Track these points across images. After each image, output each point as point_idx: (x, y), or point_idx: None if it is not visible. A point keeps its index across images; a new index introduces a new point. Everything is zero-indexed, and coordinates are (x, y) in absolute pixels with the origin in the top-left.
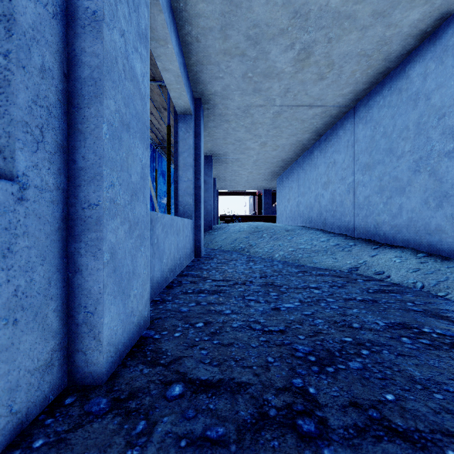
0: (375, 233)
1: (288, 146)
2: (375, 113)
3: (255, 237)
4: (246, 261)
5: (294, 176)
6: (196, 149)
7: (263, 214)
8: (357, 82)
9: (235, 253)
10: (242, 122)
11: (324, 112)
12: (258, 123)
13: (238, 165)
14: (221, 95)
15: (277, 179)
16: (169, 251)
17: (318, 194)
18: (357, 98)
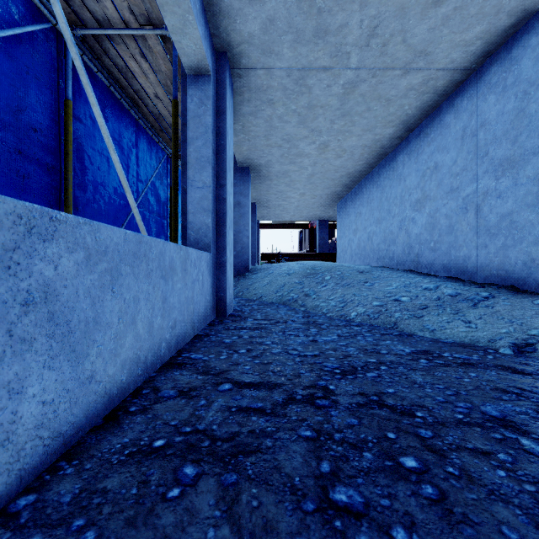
0: (527, 275)
1: (359, 150)
2: (527, 67)
3: (313, 283)
4: (303, 324)
5: (364, 198)
6: (219, 136)
7: (318, 252)
8: (499, 11)
9: (282, 308)
10: (294, 104)
11: (425, 82)
12: (318, 107)
13: (286, 183)
14: (260, 44)
15: (337, 205)
16: (125, 318)
17: (404, 219)
18: (487, 52)
